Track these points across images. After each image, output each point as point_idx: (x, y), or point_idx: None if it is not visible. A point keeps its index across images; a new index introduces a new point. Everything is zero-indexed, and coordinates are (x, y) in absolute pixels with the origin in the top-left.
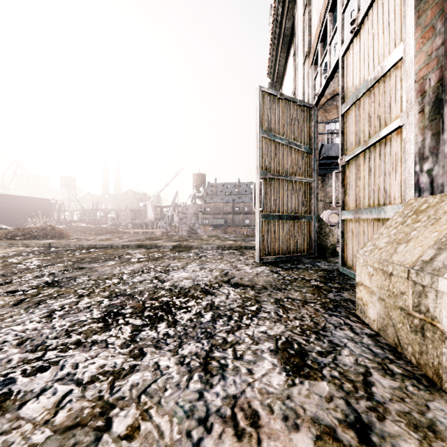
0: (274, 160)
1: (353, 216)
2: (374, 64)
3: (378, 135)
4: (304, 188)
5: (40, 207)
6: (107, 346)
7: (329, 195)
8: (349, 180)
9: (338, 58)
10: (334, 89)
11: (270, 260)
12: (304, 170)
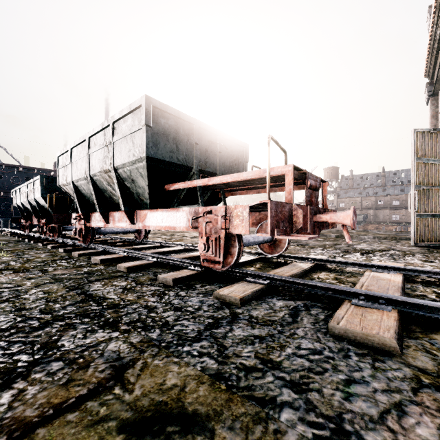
0: (427, 176)
1: None
2: None
3: None
4: None
5: None
6: (356, 255)
7: None
8: None
9: None
10: None
11: (423, 245)
12: None
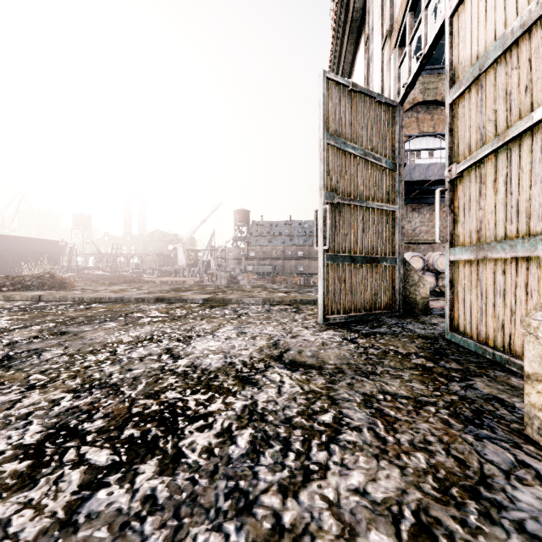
0: (343, 178)
1: (474, 254)
2: (517, 6)
3: (532, 118)
4: (385, 218)
5: (46, 251)
6: None
7: (407, 234)
8: (463, 201)
9: (443, 21)
10: (415, 96)
11: (339, 321)
12: (385, 194)
